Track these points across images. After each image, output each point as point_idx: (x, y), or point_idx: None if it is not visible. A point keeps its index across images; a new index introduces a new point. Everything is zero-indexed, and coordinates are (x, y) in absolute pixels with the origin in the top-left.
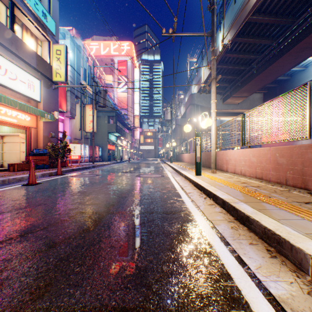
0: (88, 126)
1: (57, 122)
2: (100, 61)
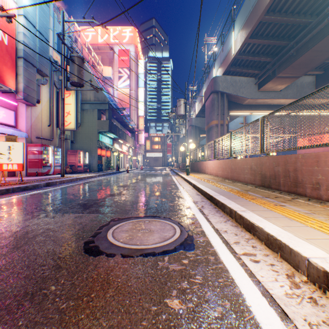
0: None
1: None
2: (97, 50)
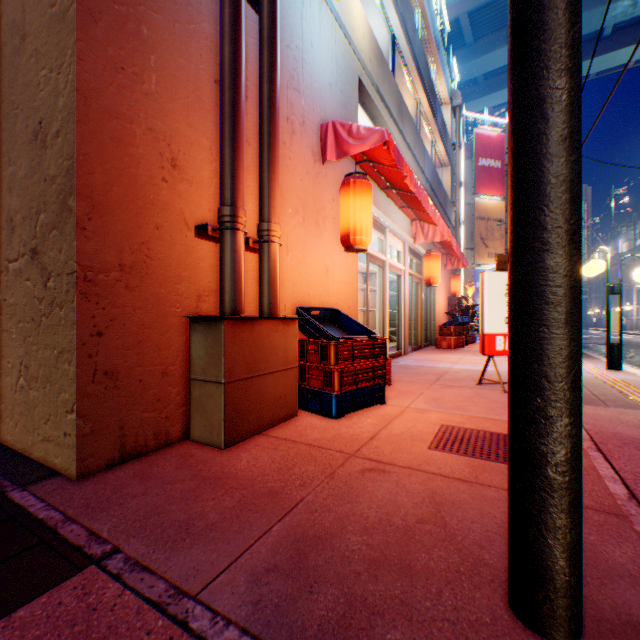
0: None
1: None
2: None
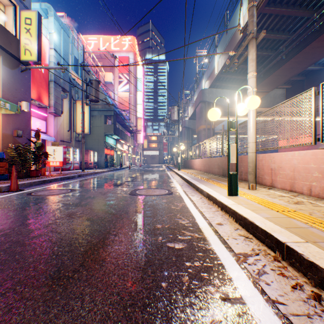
0: (79, 126)
1: (28, 117)
2: (99, 57)
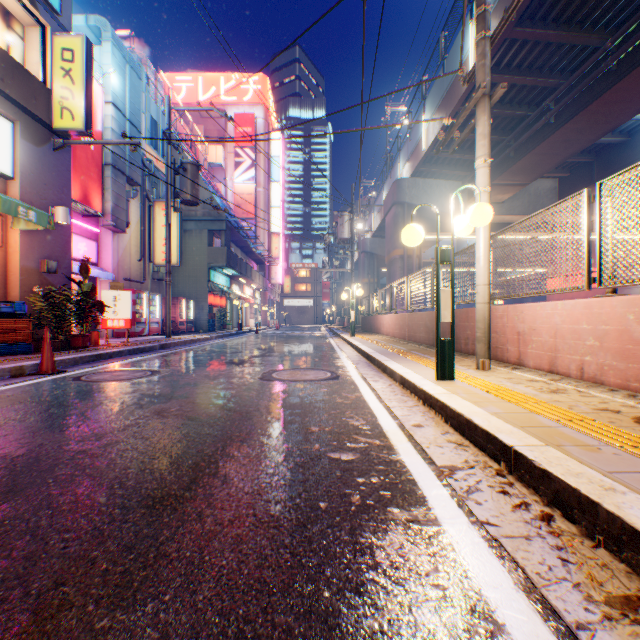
0: (160, 251)
1: (67, 235)
2: (196, 116)
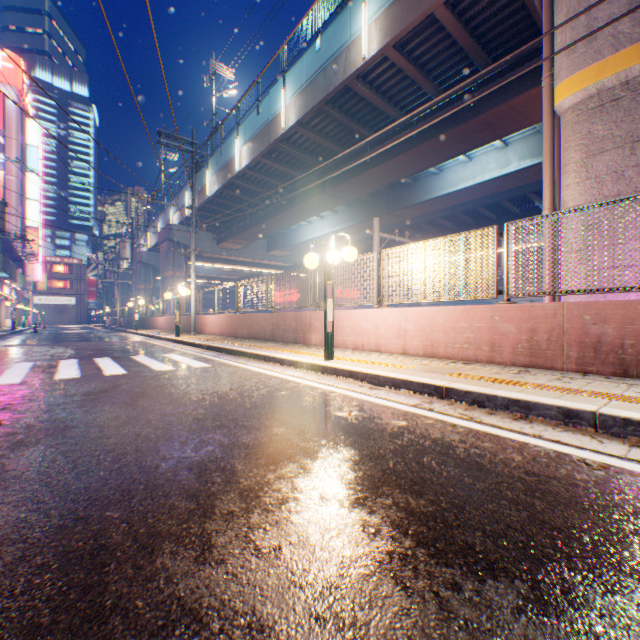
0: None
1: None
2: None
